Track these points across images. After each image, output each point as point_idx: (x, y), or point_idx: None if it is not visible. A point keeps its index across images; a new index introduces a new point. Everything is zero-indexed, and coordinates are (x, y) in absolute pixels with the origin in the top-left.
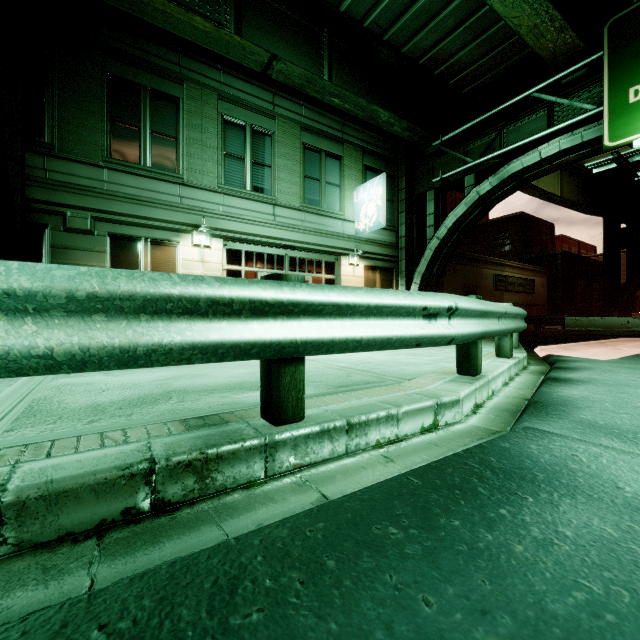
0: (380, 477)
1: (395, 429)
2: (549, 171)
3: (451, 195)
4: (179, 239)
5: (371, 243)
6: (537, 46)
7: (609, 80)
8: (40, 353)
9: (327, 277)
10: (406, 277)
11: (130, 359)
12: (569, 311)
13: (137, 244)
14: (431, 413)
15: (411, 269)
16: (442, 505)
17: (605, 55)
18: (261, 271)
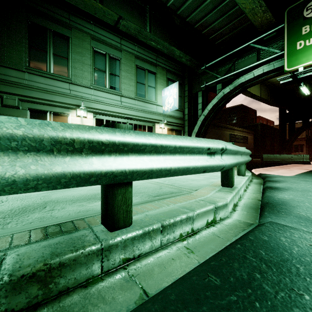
0: (185, 268)
1: (191, 226)
2: (257, 83)
3: (208, 95)
4: (69, 112)
5: (171, 117)
6: (253, 19)
7: (287, 38)
8: None
9: None
10: (188, 134)
11: None
12: (263, 151)
13: (45, 114)
14: (212, 213)
15: (190, 130)
16: (242, 309)
17: (285, 25)
18: None
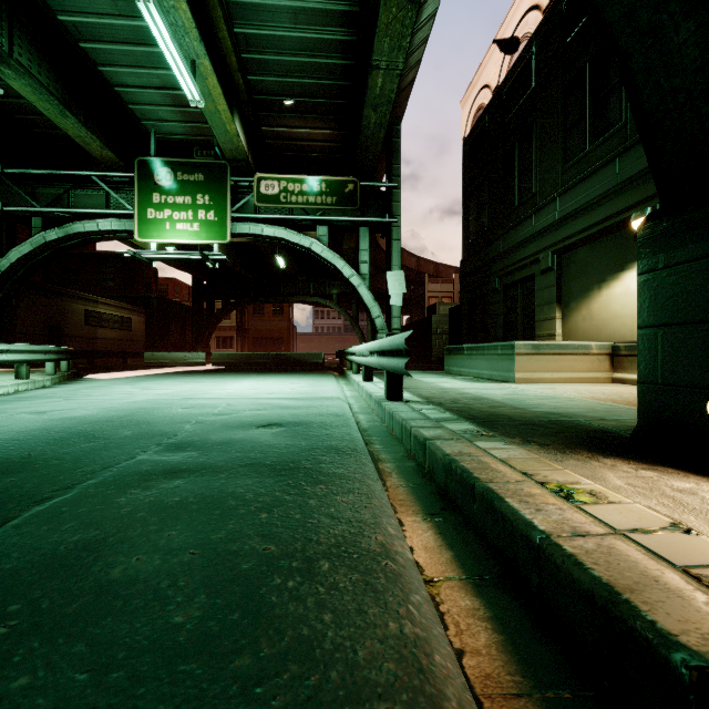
0: None
1: None
2: (110, 239)
3: None
4: None
5: None
6: (87, 148)
7: (138, 197)
8: None
9: None
10: None
11: None
12: (167, 347)
13: None
14: None
15: None
16: None
17: (136, 179)
18: None
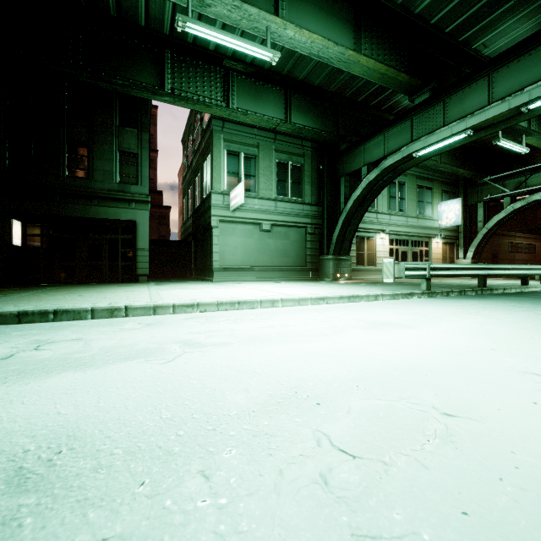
0: None
1: (540, 289)
2: None
3: None
4: (376, 236)
5: (445, 230)
6: None
7: None
8: (517, 274)
9: (425, 249)
10: (464, 247)
11: (519, 275)
12: None
13: (363, 239)
14: None
15: (466, 243)
16: None
17: None
18: (400, 248)
